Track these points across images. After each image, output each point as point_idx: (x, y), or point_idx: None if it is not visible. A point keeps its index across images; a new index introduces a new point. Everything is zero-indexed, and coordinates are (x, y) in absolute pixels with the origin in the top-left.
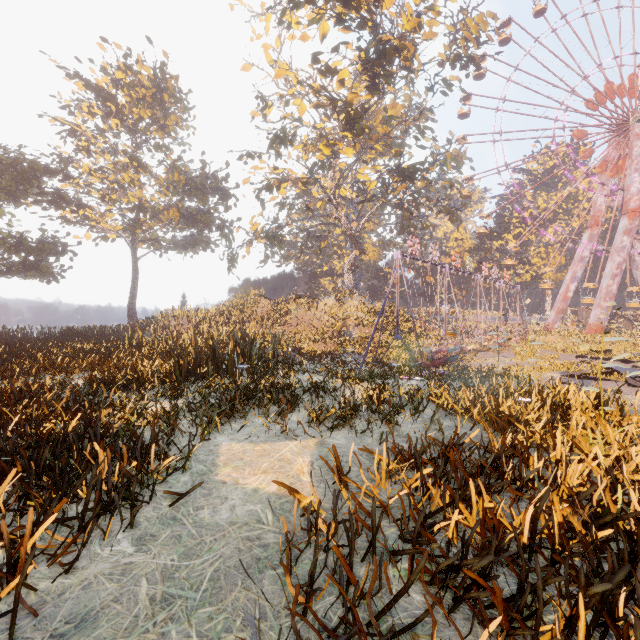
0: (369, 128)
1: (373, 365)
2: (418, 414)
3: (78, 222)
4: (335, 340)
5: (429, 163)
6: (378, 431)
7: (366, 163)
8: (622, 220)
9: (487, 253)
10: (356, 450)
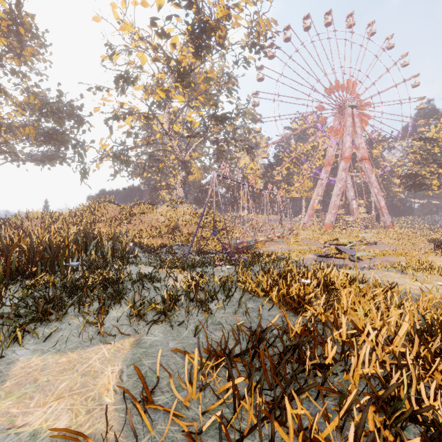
0: (194, 83)
1: (197, 254)
2: (228, 298)
3: None
4: (169, 236)
5: (235, 114)
6: (194, 320)
7: (192, 108)
8: (341, 163)
9: (270, 178)
10: (172, 346)
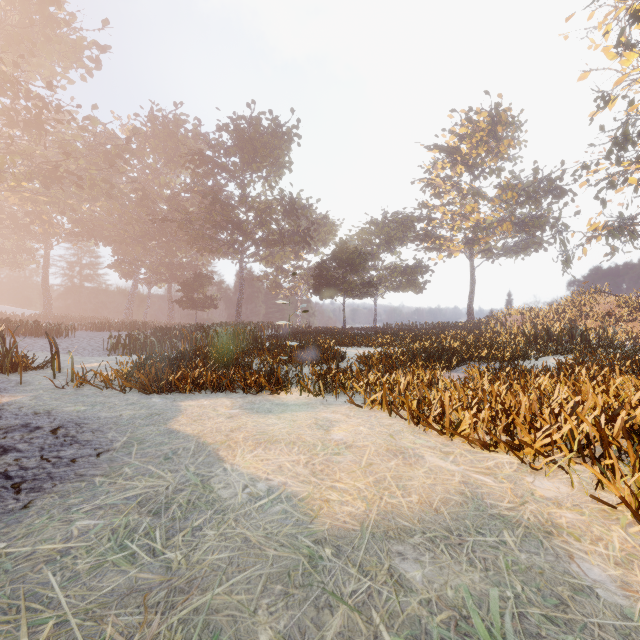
0: None
1: None
2: None
3: (434, 248)
4: None
5: None
6: None
7: None
8: None
9: None
10: None
